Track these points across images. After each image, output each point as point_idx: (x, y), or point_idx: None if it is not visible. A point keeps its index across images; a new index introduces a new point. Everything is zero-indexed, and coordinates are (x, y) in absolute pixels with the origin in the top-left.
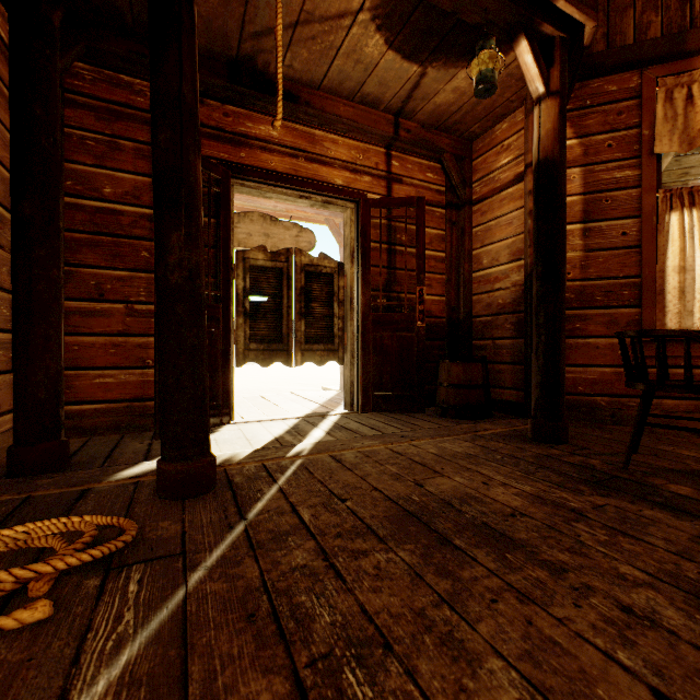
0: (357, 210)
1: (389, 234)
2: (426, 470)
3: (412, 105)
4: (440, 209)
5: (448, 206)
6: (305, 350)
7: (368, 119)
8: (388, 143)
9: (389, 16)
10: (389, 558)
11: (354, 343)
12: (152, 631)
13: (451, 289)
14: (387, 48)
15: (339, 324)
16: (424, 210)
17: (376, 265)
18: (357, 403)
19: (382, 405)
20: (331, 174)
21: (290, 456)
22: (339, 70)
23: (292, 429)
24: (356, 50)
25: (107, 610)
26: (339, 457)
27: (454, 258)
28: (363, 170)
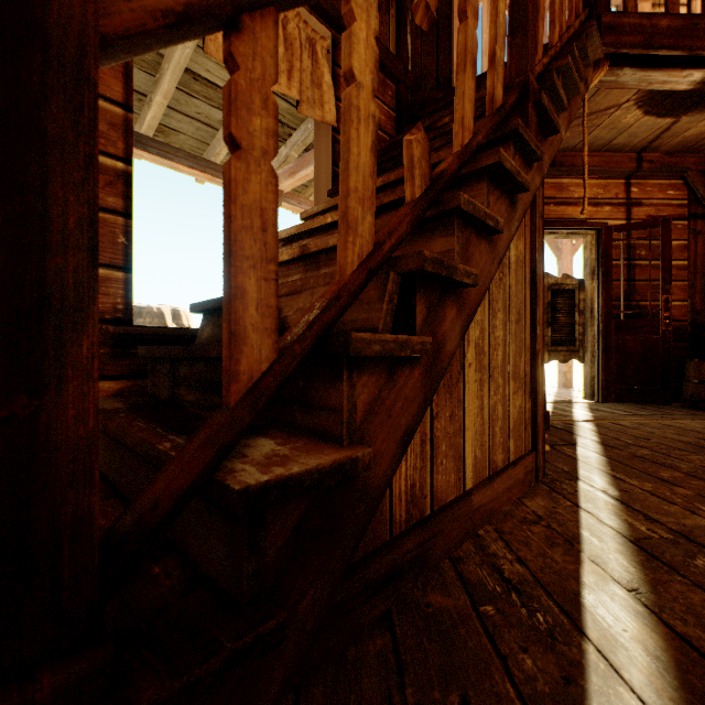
0: (597, 236)
1: (628, 252)
2: (701, 434)
3: (658, 142)
4: (681, 221)
5: (692, 217)
6: (551, 351)
7: (611, 162)
8: (628, 175)
9: (651, 99)
10: (704, 458)
11: (594, 345)
12: (599, 459)
13: (695, 294)
14: (643, 115)
15: (579, 330)
16: (670, 229)
17: (616, 279)
18: (597, 394)
19: (624, 396)
20: (576, 211)
21: (579, 420)
22: (593, 137)
23: (554, 408)
24: (613, 123)
25: (568, 453)
26: (618, 423)
27: (698, 265)
28: (603, 202)
